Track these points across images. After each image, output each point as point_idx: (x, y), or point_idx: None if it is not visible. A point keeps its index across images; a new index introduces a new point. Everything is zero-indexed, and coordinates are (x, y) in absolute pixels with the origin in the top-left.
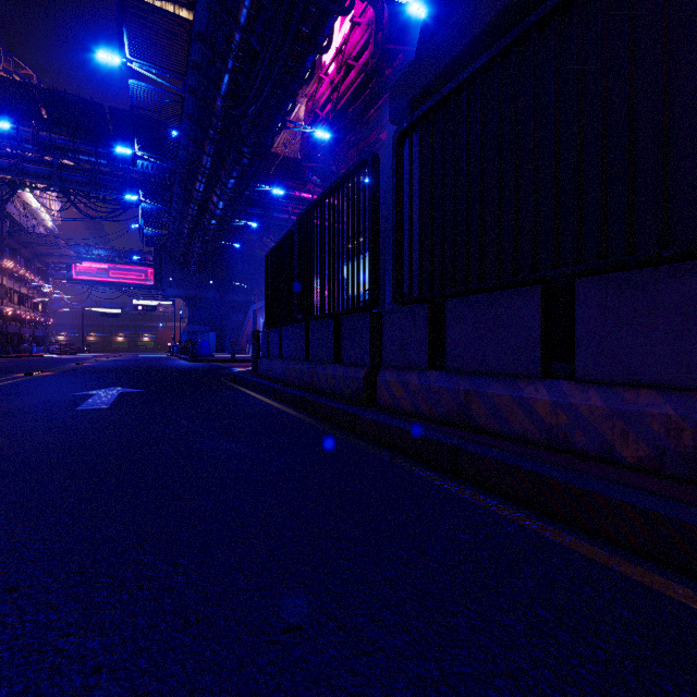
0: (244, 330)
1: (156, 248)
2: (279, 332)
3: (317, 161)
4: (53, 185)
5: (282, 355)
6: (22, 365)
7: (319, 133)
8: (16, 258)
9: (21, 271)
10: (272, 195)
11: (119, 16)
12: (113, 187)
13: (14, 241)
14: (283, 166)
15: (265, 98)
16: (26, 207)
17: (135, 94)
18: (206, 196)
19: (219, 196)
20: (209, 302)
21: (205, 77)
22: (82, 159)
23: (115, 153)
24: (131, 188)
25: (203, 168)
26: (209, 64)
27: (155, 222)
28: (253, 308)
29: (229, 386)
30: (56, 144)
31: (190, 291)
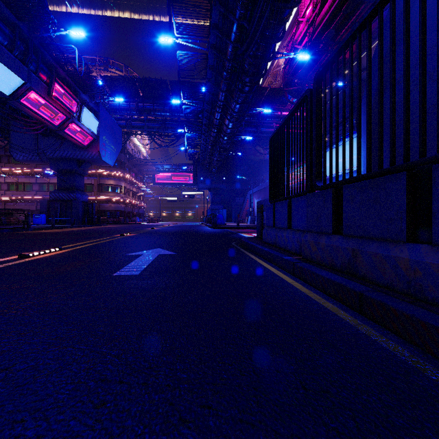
0: (244, 207)
1: (194, 161)
2: (287, 204)
3: (294, 85)
4: (144, 131)
5: (292, 226)
6: (127, 228)
7: (300, 56)
8: (131, 173)
9: (132, 179)
10: (262, 117)
11: (168, 1)
12: (172, 127)
13: (130, 164)
14: (269, 95)
15: (264, 24)
16: (135, 146)
17: (180, 61)
18: (221, 121)
19: (229, 119)
20: (223, 191)
21: (220, 32)
22: (157, 114)
23: (173, 107)
24: (181, 127)
25: (219, 102)
26: (223, 19)
27: (193, 145)
28: (249, 193)
29: (240, 251)
30: (145, 108)
31: (212, 185)
